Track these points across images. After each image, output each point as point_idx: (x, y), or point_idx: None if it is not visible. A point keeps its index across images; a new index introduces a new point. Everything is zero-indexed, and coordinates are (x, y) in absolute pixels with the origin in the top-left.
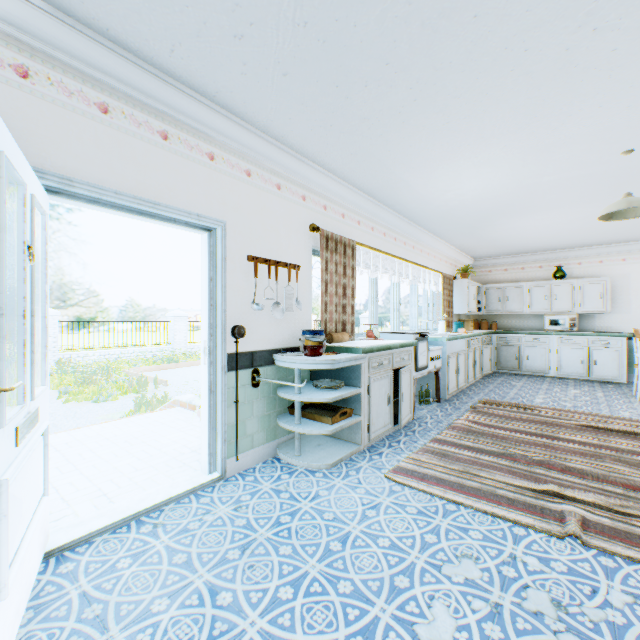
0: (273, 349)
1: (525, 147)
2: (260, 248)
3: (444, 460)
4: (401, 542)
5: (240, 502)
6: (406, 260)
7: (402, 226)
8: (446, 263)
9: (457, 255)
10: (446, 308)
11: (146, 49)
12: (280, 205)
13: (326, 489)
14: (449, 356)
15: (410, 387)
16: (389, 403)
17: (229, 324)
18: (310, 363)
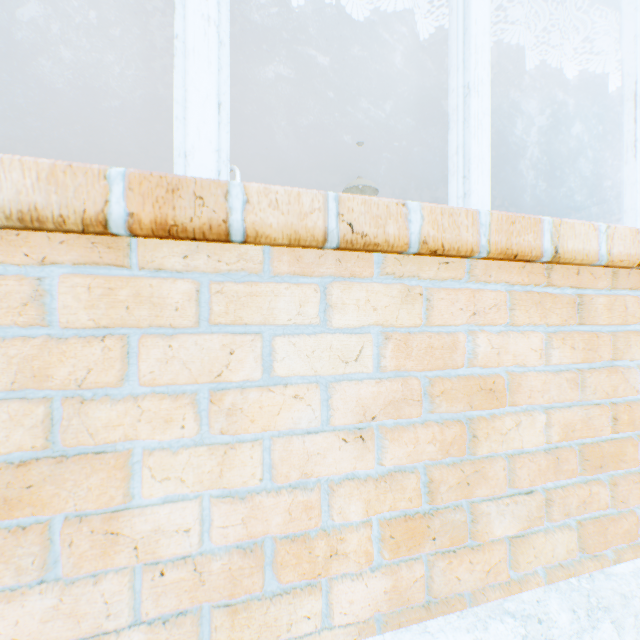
0: None
1: None
2: None
3: None
4: None
5: None
6: None
7: None
8: None
9: None
10: None
11: None
12: None
13: None
14: None
15: None
16: None
17: None
18: None
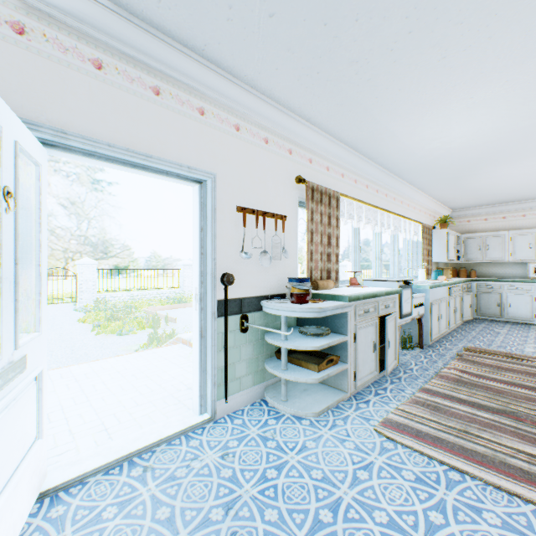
0: (261, 296)
1: (530, 81)
2: (248, 199)
3: (437, 415)
4: (401, 519)
5: (227, 448)
6: (388, 211)
7: (384, 178)
8: (425, 214)
9: (435, 206)
10: (425, 257)
11: (135, 1)
12: (267, 158)
13: (313, 440)
14: (432, 303)
15: (395, 334)
16: (375, 350)
17: (218, 272)
18: (296, 311)
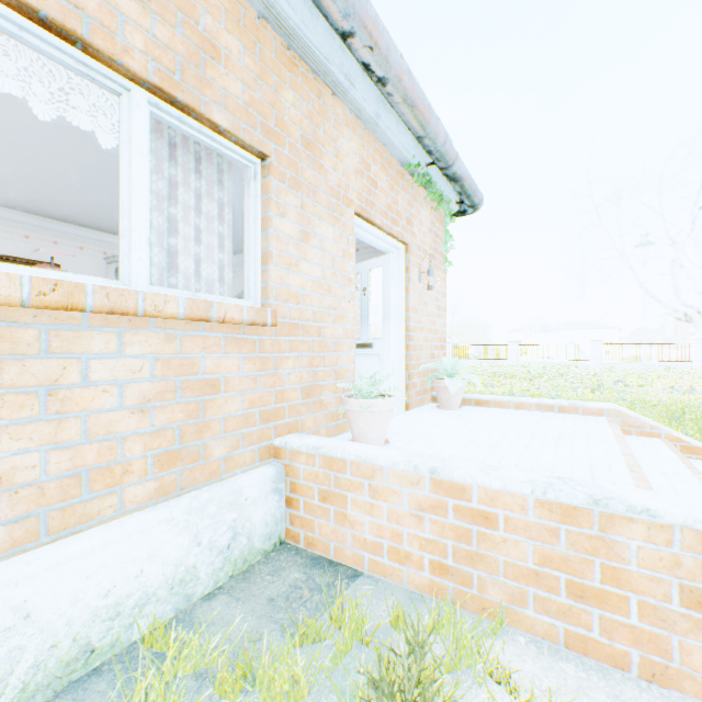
0: None
1: None
2: None
3: None
4: None
5: None
6: None
7: None
8: None
9: None
10: None
11: None
12: None
13: None
14: None
15: None
16: None
17: None
18: None
